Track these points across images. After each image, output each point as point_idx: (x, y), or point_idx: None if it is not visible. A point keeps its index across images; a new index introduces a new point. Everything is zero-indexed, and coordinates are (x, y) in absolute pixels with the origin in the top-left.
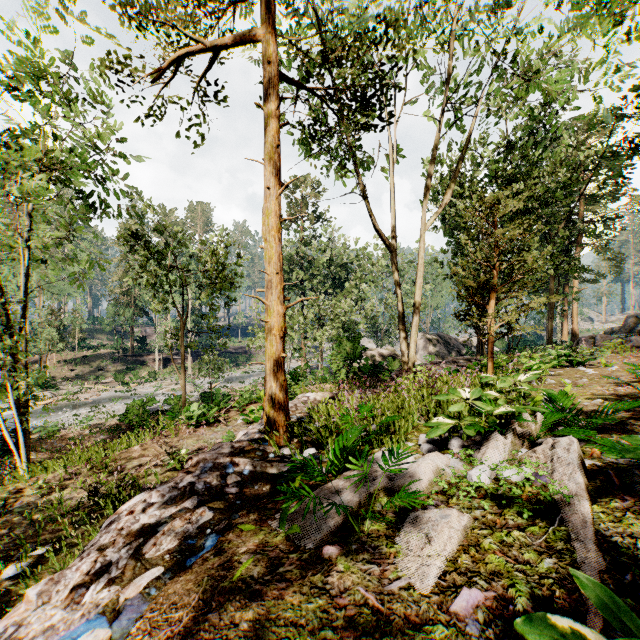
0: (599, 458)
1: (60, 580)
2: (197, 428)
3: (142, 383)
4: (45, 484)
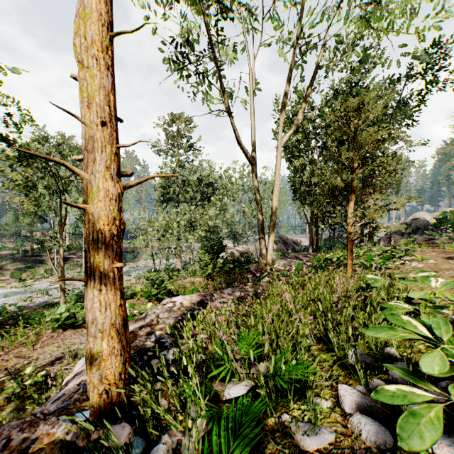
0: None
1: None
2: (63, 331)
3: (39, 279)
4: None
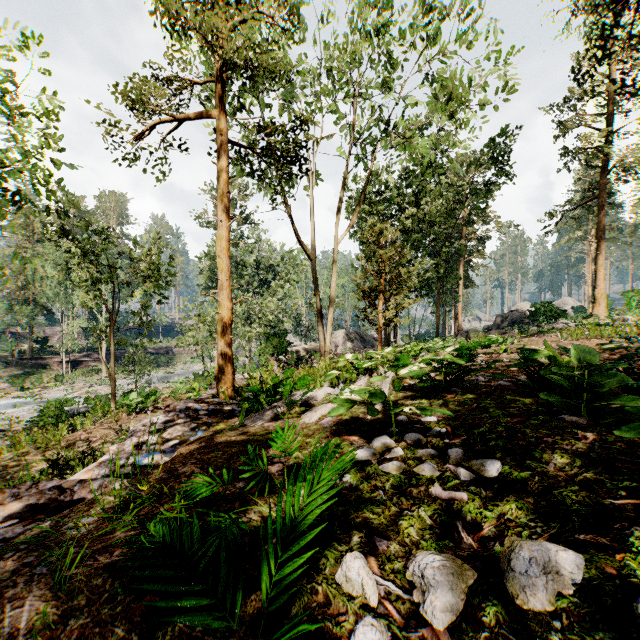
0: (408, 383)
1: (125, 444)
2: (137, 415)
3: (47, 388)
4: (1, 461)
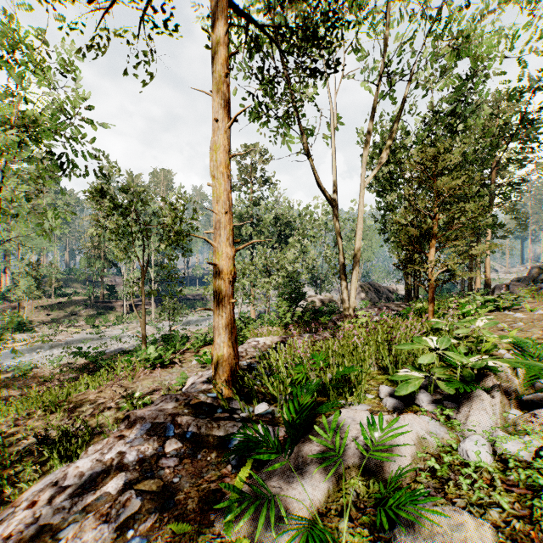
0: None
1: None
2: (153, 369)
3: (110, 326)
4: None
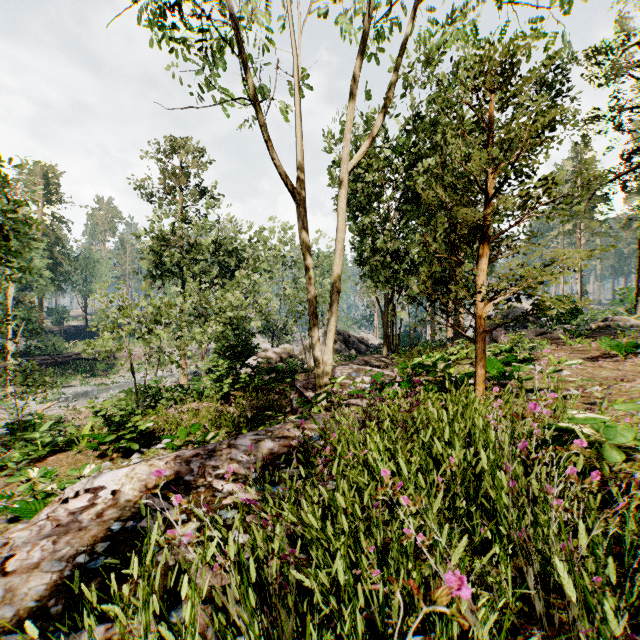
0: None
1: None
2: None
3: None
4: None
